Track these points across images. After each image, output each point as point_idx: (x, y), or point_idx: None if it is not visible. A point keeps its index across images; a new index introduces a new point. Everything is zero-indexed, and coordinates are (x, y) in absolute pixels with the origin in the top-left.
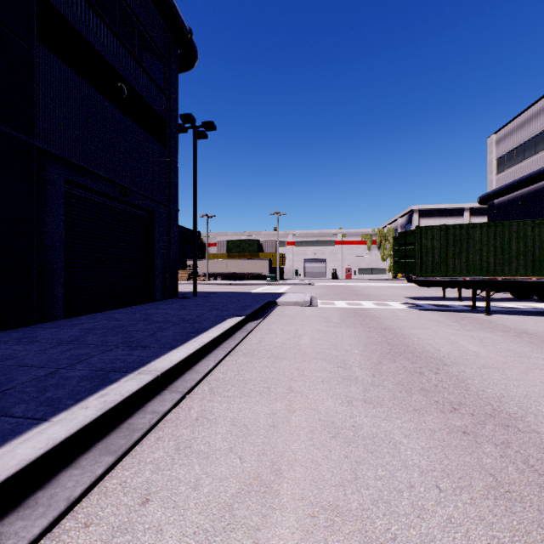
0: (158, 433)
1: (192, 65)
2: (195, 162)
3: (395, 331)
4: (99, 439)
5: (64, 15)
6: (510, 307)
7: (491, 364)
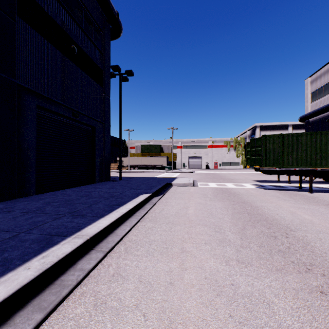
0: (82, 288)
1: (119, 35)
2: (121, 96)
3: (251, 204)
4: (36, 295)
5: (35, 0)
6: (324, 187)
7: (324, 230)
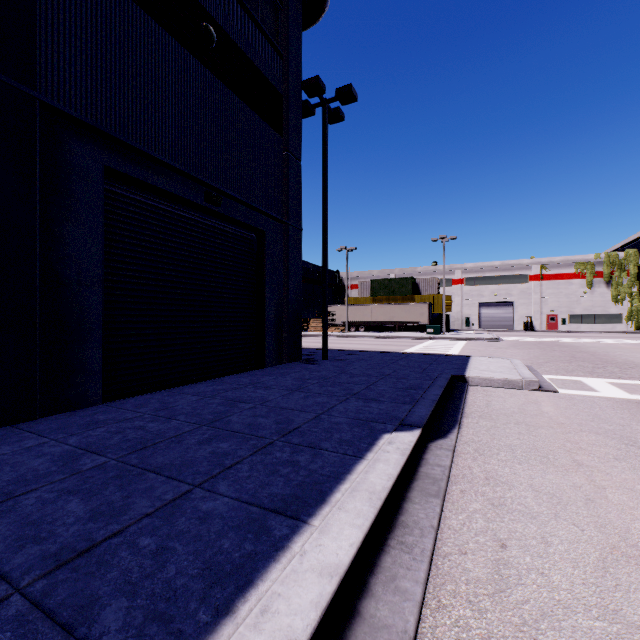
0: None
1: (321, 8)
2: (326, 155)
3: None
4: None
5: None
6: None
7: None
